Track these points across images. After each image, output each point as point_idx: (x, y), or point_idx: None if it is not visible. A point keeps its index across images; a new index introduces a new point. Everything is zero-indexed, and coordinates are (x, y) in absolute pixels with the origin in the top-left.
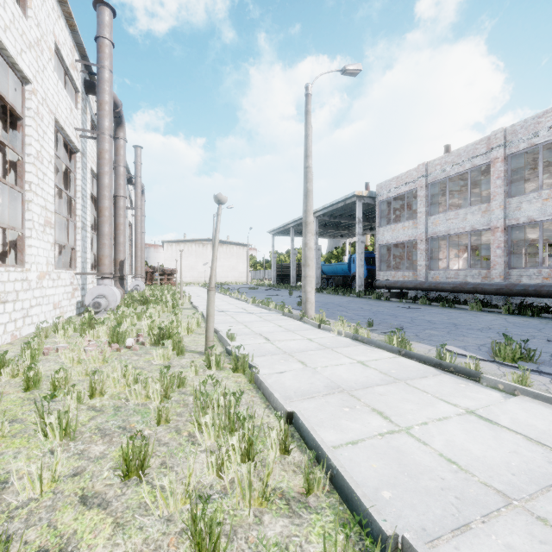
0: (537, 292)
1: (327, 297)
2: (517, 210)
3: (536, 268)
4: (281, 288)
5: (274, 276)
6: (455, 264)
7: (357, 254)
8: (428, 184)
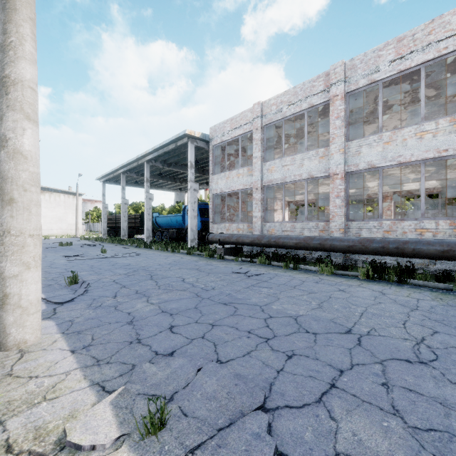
0: (400, 251)
1: (150, 255)
2: (356, 154)
3: (375, 220)
4: (108, 242)
5: (105, 228)
6: (280, 217)
7: (189, 204)
8: (263, 126)
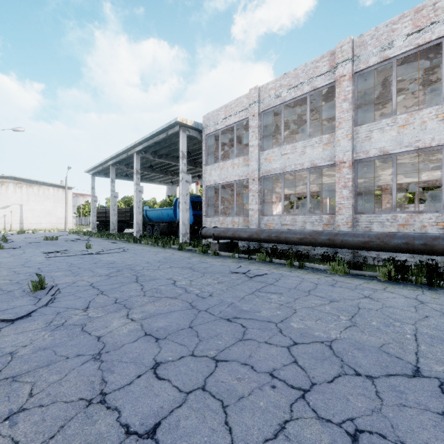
0: (429, 248)
1: (139, 251)
2: (366, 140)
3: (388, 213)
4: (97, 237)
5: (94, 222)
6: (274, 211)
7: (181, 196)
8: (260, 112)
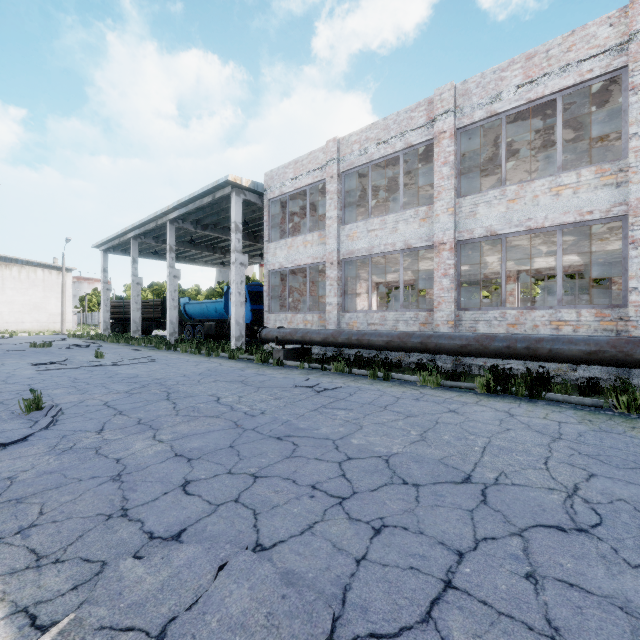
0: (532, 352)
1: (172, 361)
2: (470, 216)
3: (497, 309)
4: (111, 342)
5: (107, 320)
6: (365, 305)
7: (233, 284)
8: (341, 173)
